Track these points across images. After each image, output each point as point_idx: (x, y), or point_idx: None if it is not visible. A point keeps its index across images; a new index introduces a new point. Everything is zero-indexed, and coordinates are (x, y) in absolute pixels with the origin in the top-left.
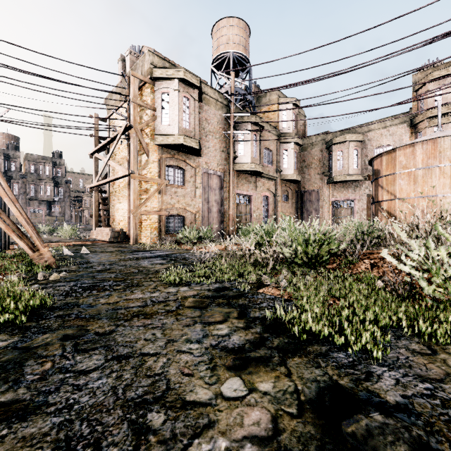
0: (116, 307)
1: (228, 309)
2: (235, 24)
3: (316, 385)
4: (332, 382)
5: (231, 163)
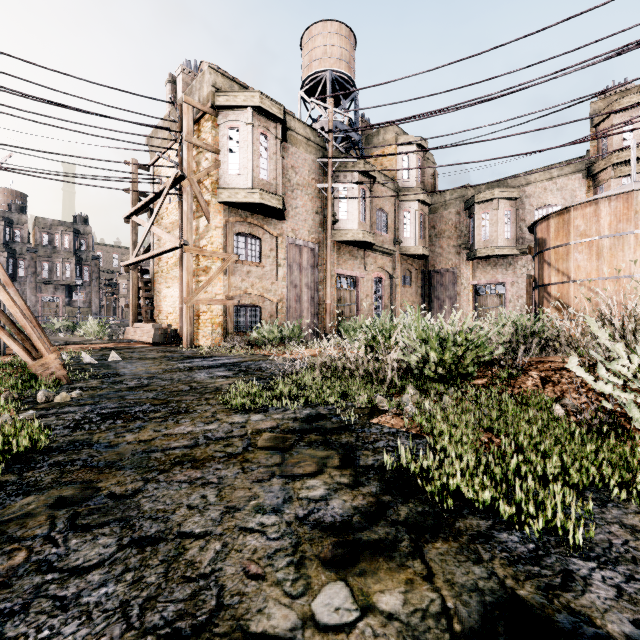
0: (149, 448)
1: (325, 452)
2: (335, 30)
3: (478, 598)
4: (505, 594)
5: (329, 230)
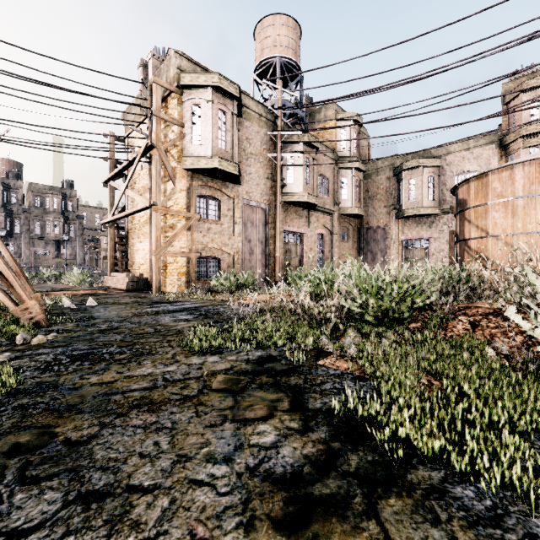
0: (110, 390)
1: (275, 395)
2: (283, 22)
3: None
4: None
5: (278, 192)
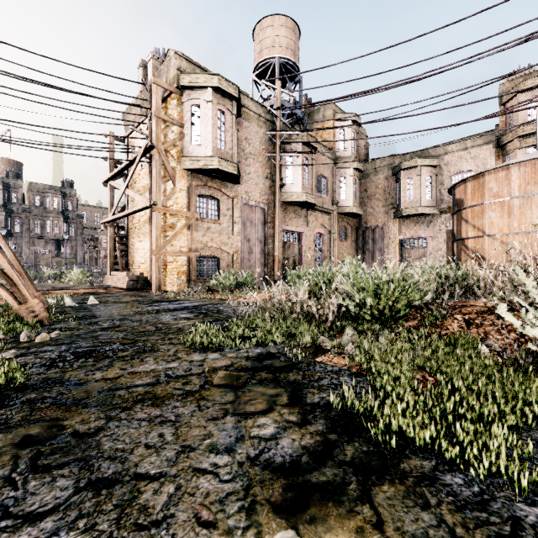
0: (115, 386)
1: (274, 390)
2: (282, 23)
3: None
4: None
5: (277, 192)
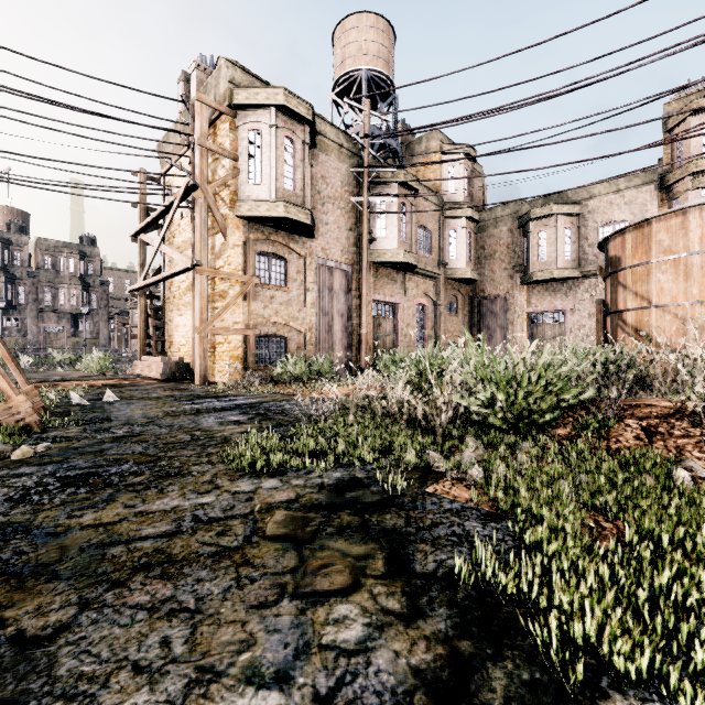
0: (109, 538)
1: (362, 546)
2: (371, 23)
3: None
4: None
5: (364, 249)
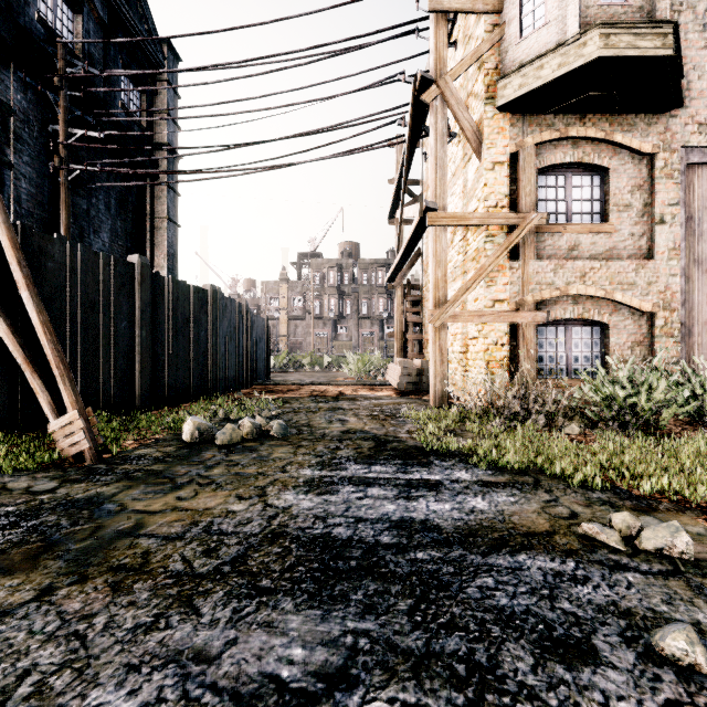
0: None
1: None
2: None
3: None
4: None
5: None
